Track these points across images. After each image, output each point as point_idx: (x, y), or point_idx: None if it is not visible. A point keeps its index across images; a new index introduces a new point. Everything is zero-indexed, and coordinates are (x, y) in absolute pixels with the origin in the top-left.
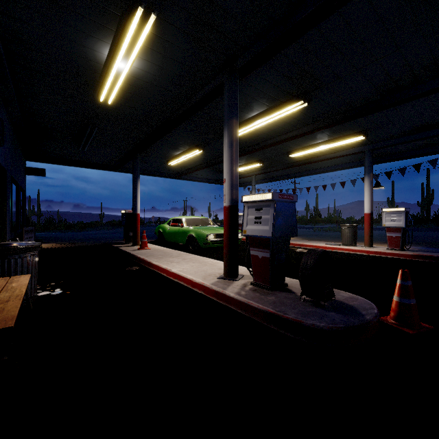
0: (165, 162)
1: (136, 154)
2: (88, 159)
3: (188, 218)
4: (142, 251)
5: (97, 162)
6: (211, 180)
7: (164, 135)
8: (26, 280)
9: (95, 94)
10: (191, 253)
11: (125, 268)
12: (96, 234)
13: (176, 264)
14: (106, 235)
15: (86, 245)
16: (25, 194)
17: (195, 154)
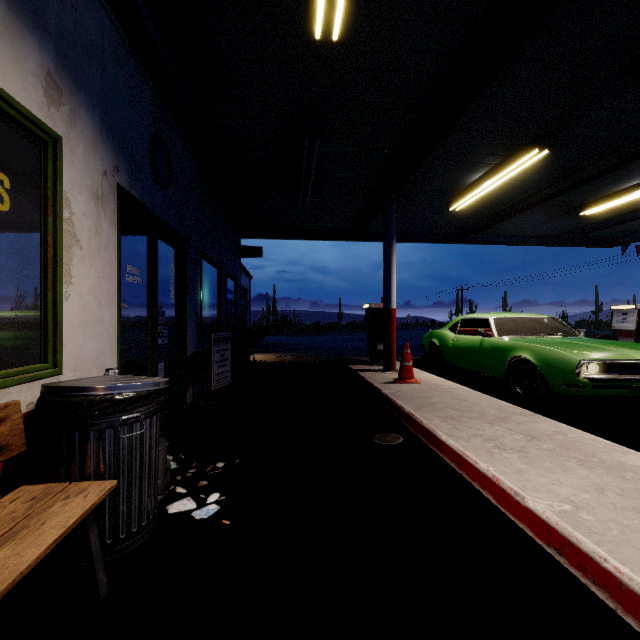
0: (442, 209)
1: (390, 194)
2: (314, 224)
3: (502, 317)
4: (403, 387)
5: (328, 227)
6: (535, 239)
7: (456, 119)
8: (51, 534)
9: (306, 30)
10: (519, 402)
11: (371, 435)
12: (330, 342)
13: (522, 462)
14: (343, 343)
15: (313, 361)
16: (238, 284)
17: (519, 172)
